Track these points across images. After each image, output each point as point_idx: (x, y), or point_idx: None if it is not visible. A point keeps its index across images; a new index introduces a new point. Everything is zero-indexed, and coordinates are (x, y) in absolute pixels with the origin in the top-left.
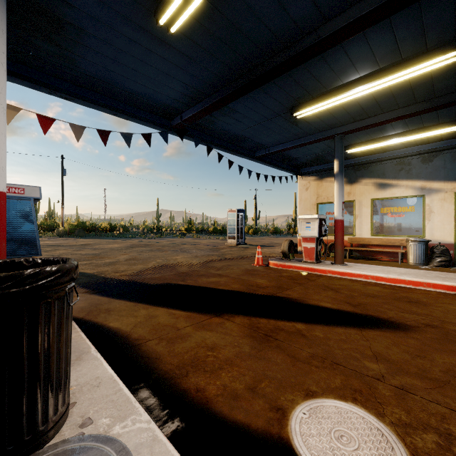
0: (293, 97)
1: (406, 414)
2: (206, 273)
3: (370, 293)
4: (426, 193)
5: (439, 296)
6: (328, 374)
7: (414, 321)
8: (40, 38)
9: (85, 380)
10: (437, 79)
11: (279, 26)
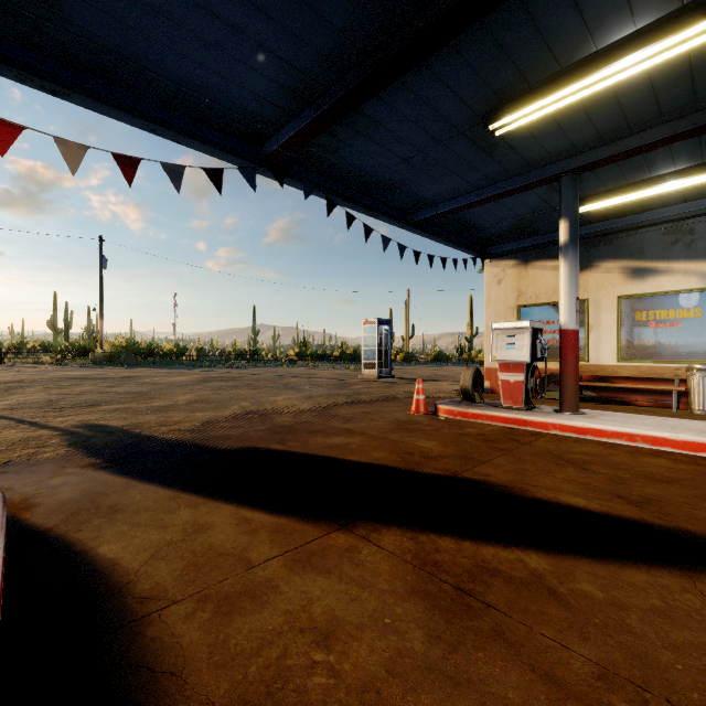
0: (492, 87)
1: None
2: (325, 427)
3: (653, 472)
4: None
5: None
6: None
7: None
8: None
9: None
10: None
11: None
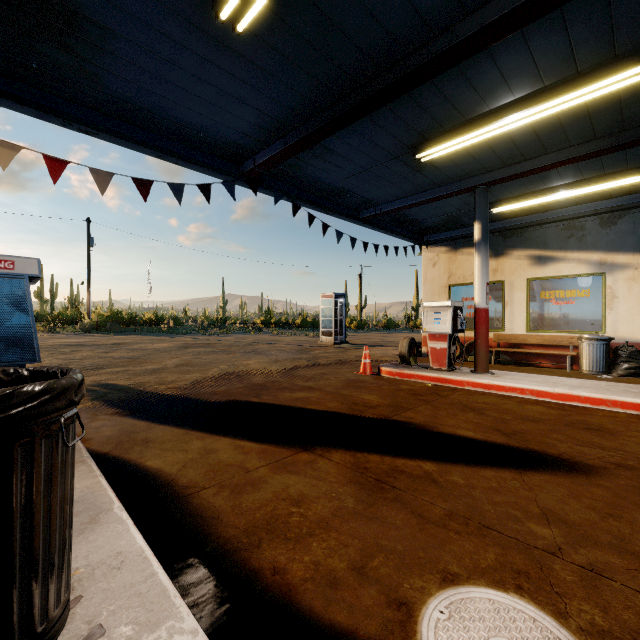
0: (417, 130)
1: (602, 613)
2: (291, 385)
3: (529, 415)
4: (607, 270)
5: (631, 421)
6: (476, 544)
7: (598, 459)
8: (47, 43)
9: (99, 557)
10: (627, 102)
11: (398, 22)
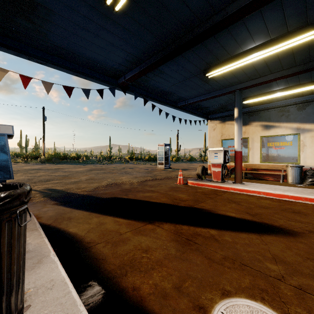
0: (206, 61)
1: (308, 313)
2: (143, 189)
3: (263, 205)
4: (300, 132)
5: None
6: (239, 274)
7: (299, 228)
8: (20, 17)
9: (41, 282)
10: (312, 47)
11: (197, 6)
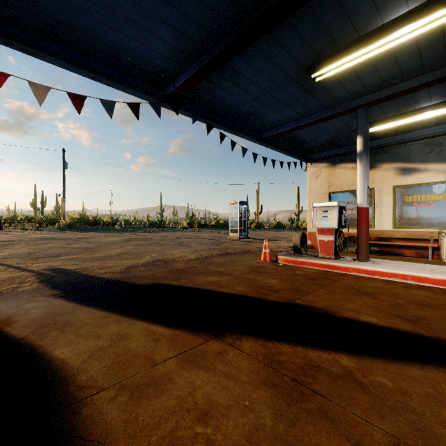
0: (314, 49)
1: None
2: (206, 270)
3: (420, 300)
4: None
5: None
6: None
7: None
8: None
9: None
10: None
11: None
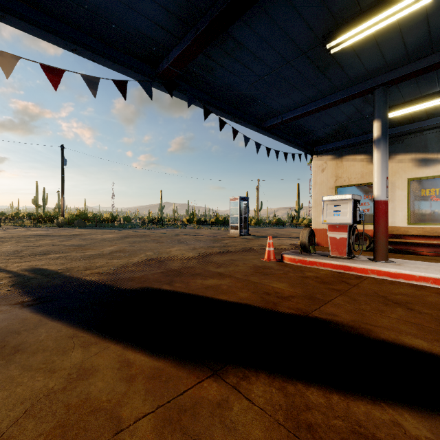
0: (331, 11)
1: None
2: (204, 271)
3: None
4: None
5: None
6: None
7: None
8: None
9: None
10: None
11: None
